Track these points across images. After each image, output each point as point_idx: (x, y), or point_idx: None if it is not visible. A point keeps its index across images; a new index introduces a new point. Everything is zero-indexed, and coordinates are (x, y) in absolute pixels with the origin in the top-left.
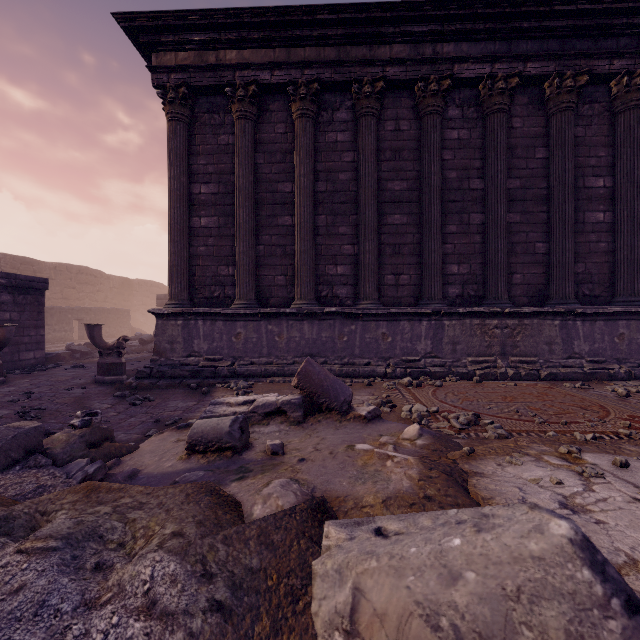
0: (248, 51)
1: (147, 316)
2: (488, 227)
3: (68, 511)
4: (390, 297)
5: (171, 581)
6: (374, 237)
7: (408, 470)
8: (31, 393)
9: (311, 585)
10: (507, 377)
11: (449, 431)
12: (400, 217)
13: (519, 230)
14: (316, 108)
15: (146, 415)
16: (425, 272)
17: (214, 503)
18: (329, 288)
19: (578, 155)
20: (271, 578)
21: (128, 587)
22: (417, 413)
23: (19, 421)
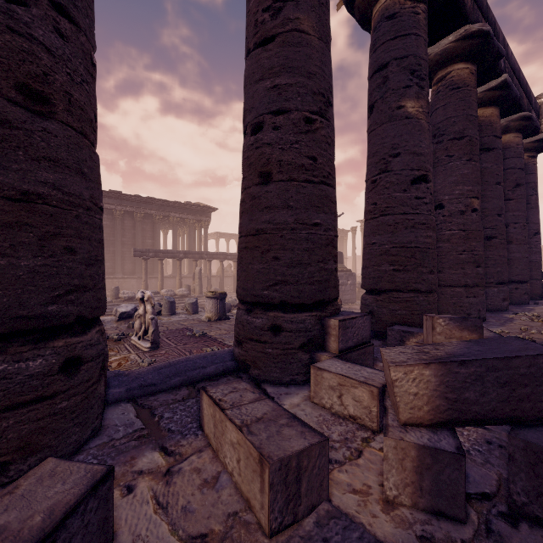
0: None
1: None
2: (116, 252)
3: None
4: None
5: None
6: None
7: None
8: None
9: None
10: None
11: None
12: None
13: (127, 253)
14: None
15: None
16: None
17: None
18: None
19: (144, 233)
20: None
21: None
22: None
23: None
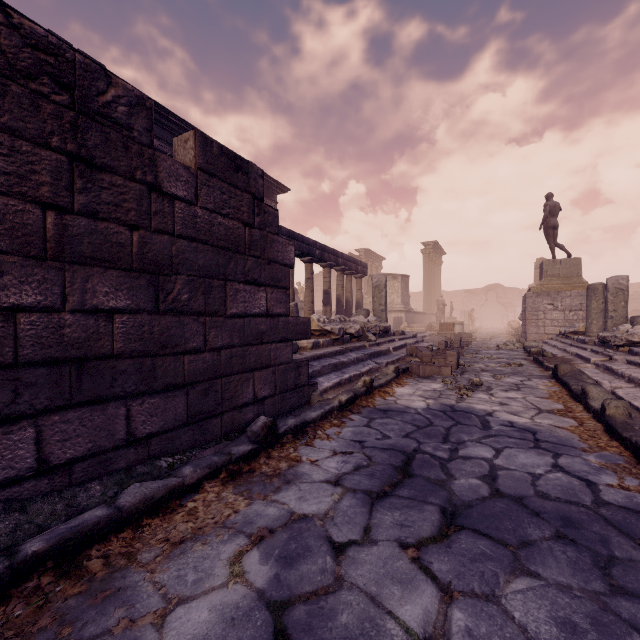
0: None
1: None
2: None
3: None
4: None
5: None
6: None
7: None
8: None
9: None
10: None
11: None
12: None
13: None
14: None
15: None
16: None
17: None
18: None
19: None
20: None
21: None
22: None
23: None
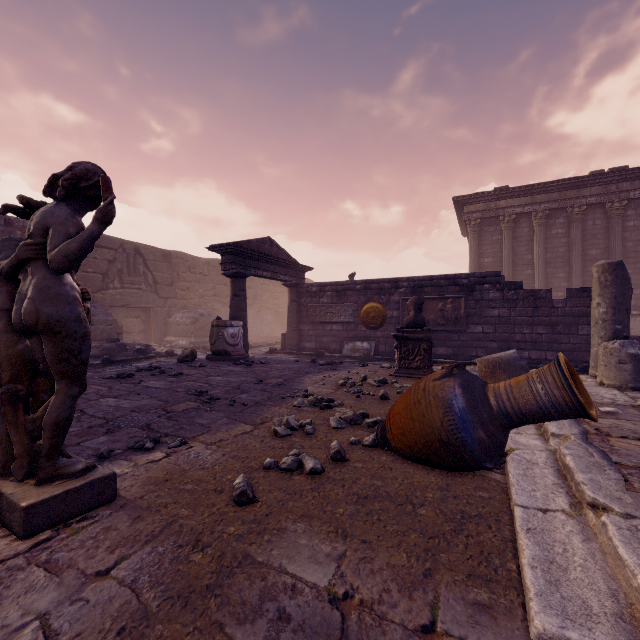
0: (511, 200)
1: None
2: None
3: None
4: None
5: None
6: (580, 279)
7: None
8: None
9: None
10: None
11: None
12: None
13: None
14: (546, 220)
15: None
16: None
17: None
18: None
19: None
20: None
21: None
22: None
23: None
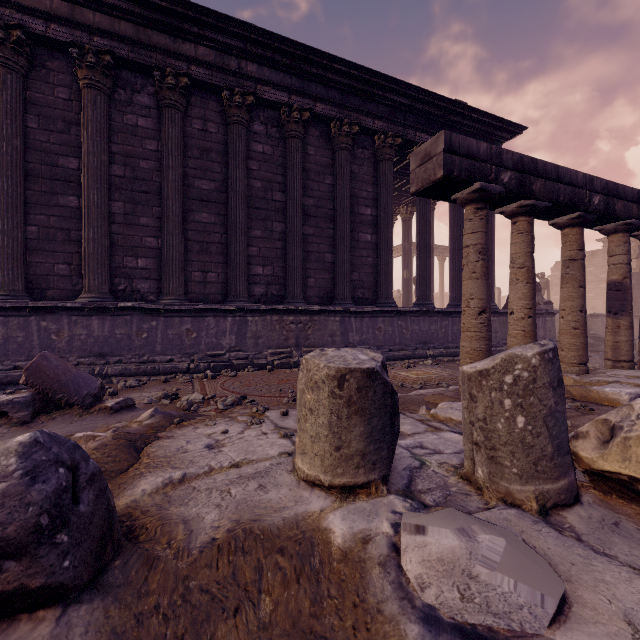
0: None
1: None
2: (287, 236)
3: None
4: (198, 294)
5: None
6: (179, 232)
7: (91, 443)
8: None
9: None
10: (299, 365)
11: (212, 413)
12: (208, 216)
13: (313, 241)
14: (110, 83)
15: None
16: (231, 271)
17: None
18: (128, 281)
19: (355, 187)
20: None
21: None
22: (188, 401)
23: None
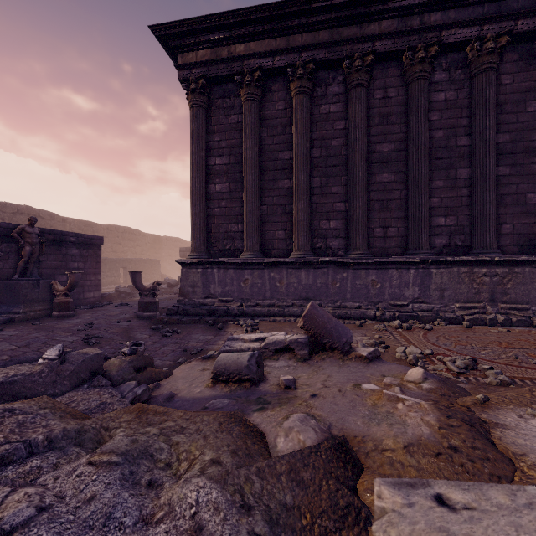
0: (254, 43)
1: (172, 265)
2: (476, 181)
3: (125, 429)
4: (378, 248)
5: (214, 508)
6: (364, 194)
7: (425, 416)
8: (92, 324)
9: (344, 529)
10: (497, 323)
11: (447, 374)
12: (388, 175)
13: (508, 182)
14: (311, 85)
15: (175, 345)
16: (412, 224)
17: (243, 433)
18: (323, 240)
19: None
20: (304, 517)
21: (177, 508)
22: (412, 355)
23: (84, 346)
